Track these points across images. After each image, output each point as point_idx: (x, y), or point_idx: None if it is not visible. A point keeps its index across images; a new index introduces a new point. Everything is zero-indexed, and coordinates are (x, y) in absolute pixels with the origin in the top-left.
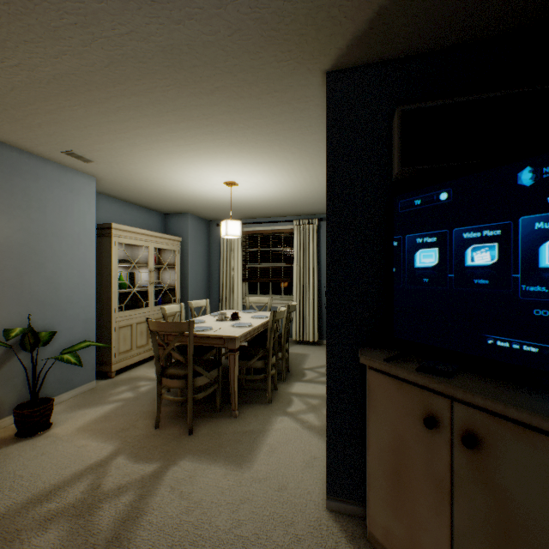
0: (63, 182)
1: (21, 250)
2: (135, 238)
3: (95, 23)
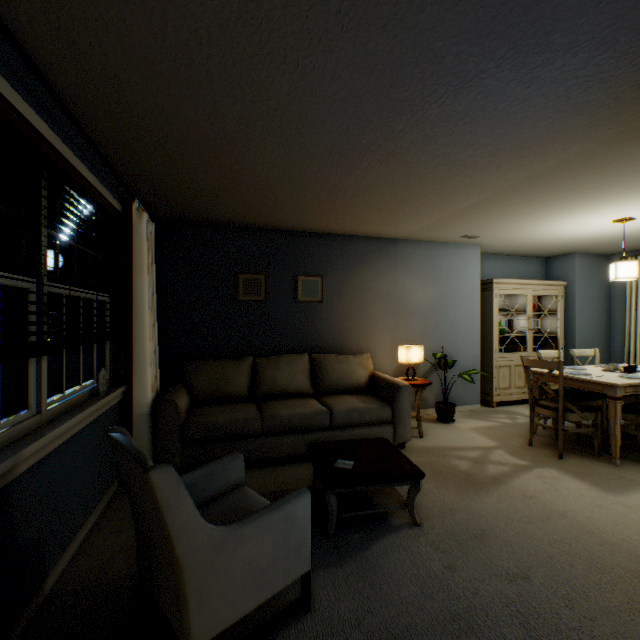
0: (458, 255)
1: (436, 306)
2: (512, 289)
3: (486, 185)
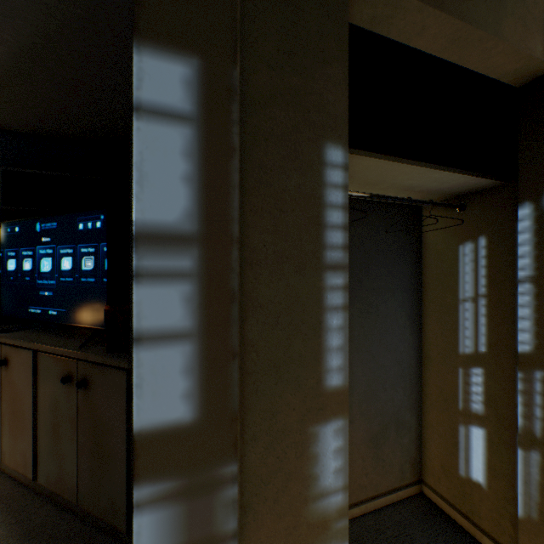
0: None
1: None
2: None
3: None
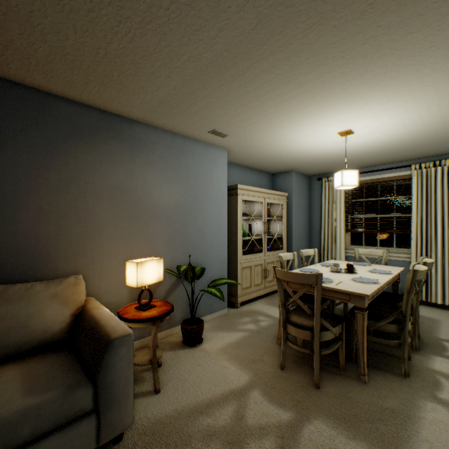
0: (207, 156)
1: (184, 208)
2: (253, 196)
3: None
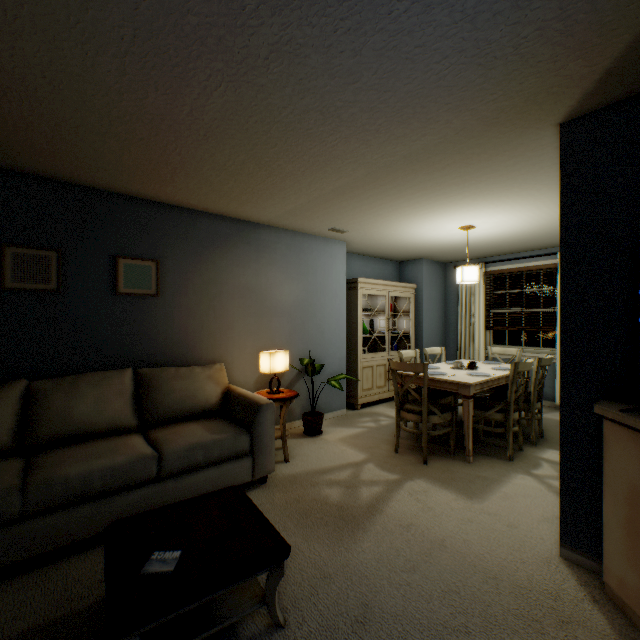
0: (326, 250)
1: (303, 305)
2: (375, 289)
3: (361, 159)
